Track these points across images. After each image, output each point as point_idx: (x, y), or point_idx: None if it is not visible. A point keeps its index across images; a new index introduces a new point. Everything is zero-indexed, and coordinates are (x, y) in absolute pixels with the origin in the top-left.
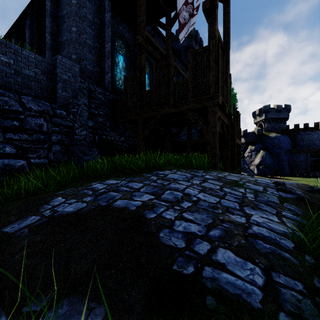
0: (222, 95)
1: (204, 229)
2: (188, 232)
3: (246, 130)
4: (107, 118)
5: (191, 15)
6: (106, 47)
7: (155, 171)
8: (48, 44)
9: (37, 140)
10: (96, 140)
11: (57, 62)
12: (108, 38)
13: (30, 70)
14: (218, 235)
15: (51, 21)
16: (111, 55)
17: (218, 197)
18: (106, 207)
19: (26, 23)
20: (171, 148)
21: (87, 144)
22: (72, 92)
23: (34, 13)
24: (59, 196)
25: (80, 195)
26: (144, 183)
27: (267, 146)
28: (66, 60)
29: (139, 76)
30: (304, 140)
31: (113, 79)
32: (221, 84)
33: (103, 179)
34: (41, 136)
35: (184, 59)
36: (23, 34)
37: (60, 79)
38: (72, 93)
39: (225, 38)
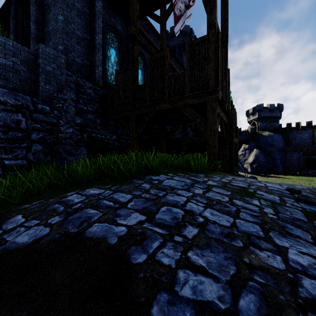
0: (221, 90)
1: (227, 293)
2: (201, 303)
3: (240, 129)
4: (97, 114)
5: (187, 6)
6: (97, 39)
7: (148, 175)
8: (32, 34)
9: (13, 139)
10: (85, 138)
11: (39, 51)
12: (98, 30)
13: (7, 59)
14: (255, 309)
15: (36, 9)
16: (102, 48)
17: (231, 216)
18: (74, 237)
19: (10, 12)
20: (166, 147)
21: (74, 142)
22: (57, 85)
23: (18, 1)
24: (19, 214)
25: (47, 212)
26: (133, 194)
27: (260, 145)
28: (50, 49)
29: (131, 69)
30: (296, 138)
31: (104, 74)
32: (221, 78)
33: (84, 187)
34: (19, 134)
35: (179, 57)
36: (8, 24)
37: (43, 70)
38: (57, 87)
39: (223, 30)
